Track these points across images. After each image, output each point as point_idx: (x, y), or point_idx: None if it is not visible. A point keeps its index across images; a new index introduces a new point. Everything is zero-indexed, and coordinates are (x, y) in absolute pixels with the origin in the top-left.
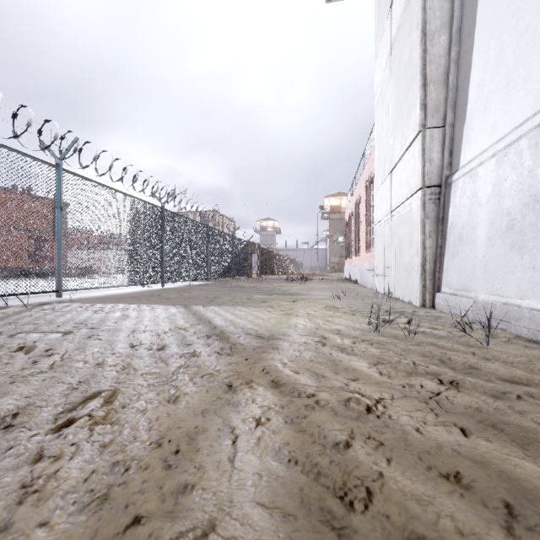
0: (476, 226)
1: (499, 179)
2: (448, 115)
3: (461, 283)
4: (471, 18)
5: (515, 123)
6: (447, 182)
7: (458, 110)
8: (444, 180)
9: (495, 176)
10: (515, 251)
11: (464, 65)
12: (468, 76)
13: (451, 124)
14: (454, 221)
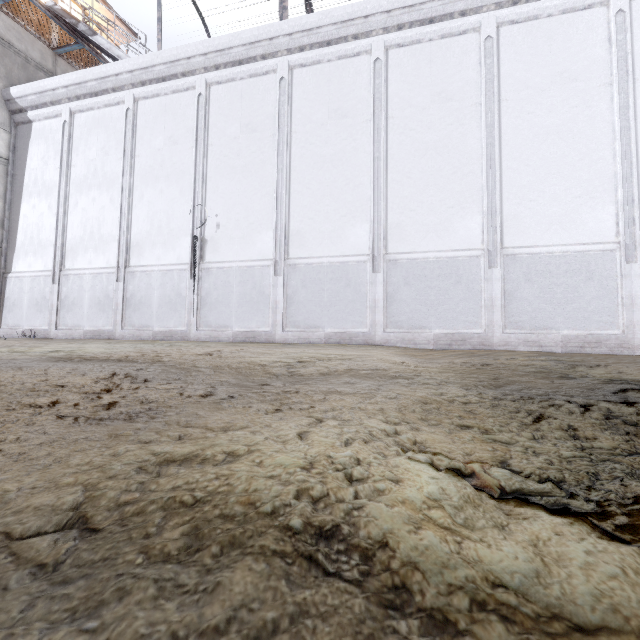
0: (23, 301)
1: (33, 286)
2: (5, 243)
3: (15, 323)
4: (18, 207)
5: (39, 269)
6: (4, 276)
7: (11, 244)
8: (2, 274)
9: (32, 285)
10: (39, 312)
11: (14, 225)
12: (17, 233)
13: (6, 248)
14: (10, 296)
